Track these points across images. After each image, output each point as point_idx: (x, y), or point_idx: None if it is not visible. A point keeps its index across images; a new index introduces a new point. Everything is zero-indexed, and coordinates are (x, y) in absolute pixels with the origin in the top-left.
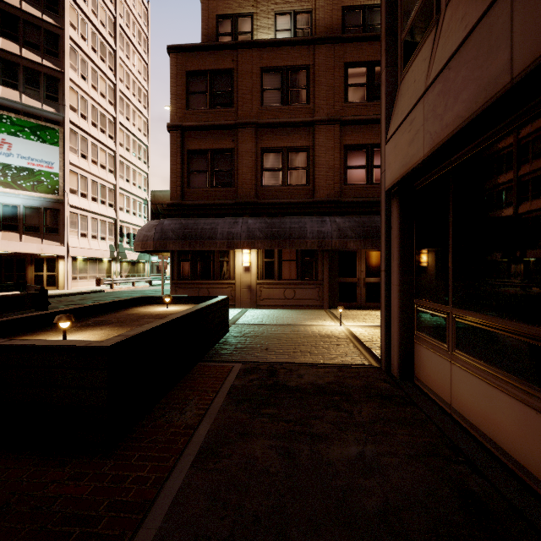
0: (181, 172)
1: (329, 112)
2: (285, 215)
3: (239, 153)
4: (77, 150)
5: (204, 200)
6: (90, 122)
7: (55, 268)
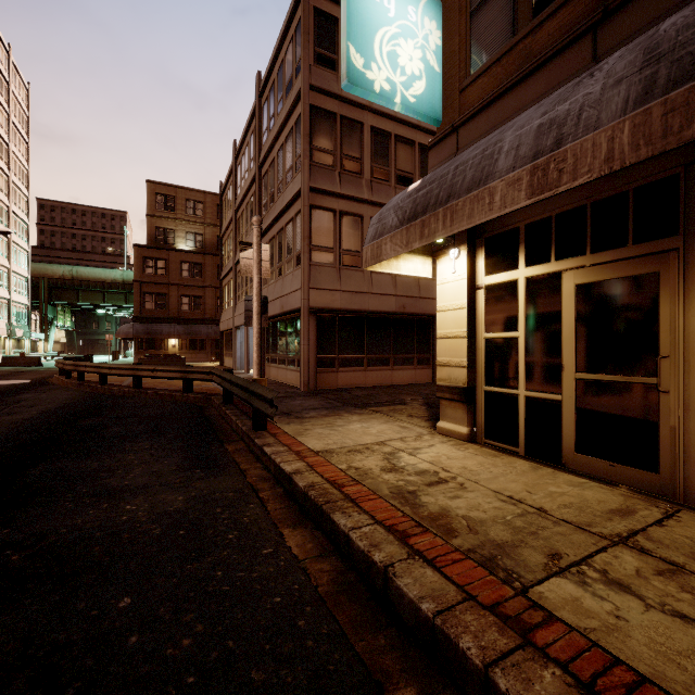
0: (140, 302)
1: (211, 283)
2: (192, 324)
3: (170, 296)
4: None
5: (153, 315)
6: None
7: None
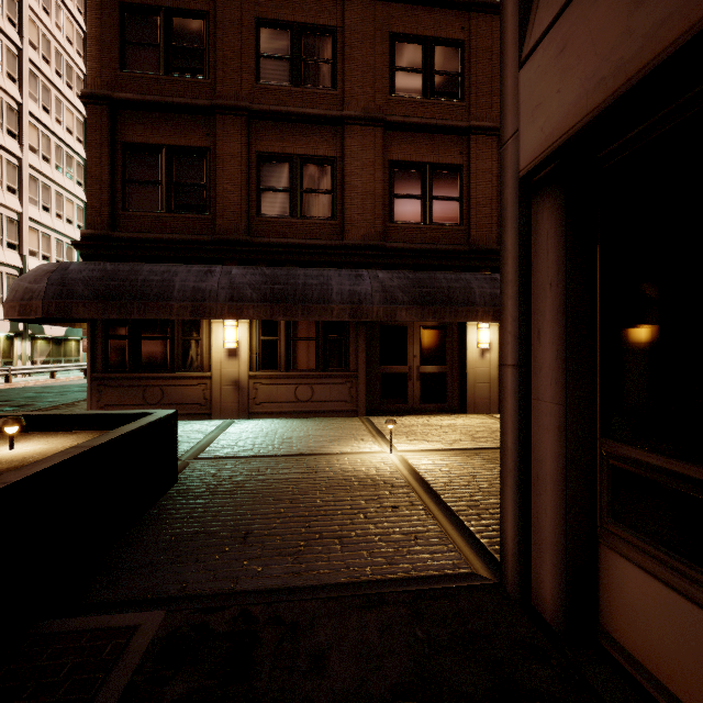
0: (109, 179)
1: (366, 105)
2: (296, 264)
3: (219, 156)
4: None
5: (155, 233)
6: None
7: None
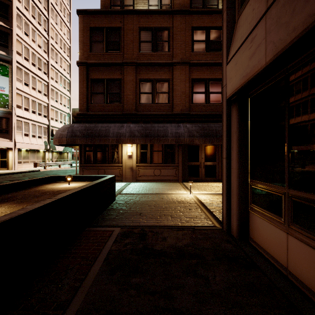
0: (86, 93)
1: (182, 57)
2: (154, 122)
3: (125, 82)
4: (21, 80)
5: (102, 112)
6: (31, 62)
7: (6, 156)
